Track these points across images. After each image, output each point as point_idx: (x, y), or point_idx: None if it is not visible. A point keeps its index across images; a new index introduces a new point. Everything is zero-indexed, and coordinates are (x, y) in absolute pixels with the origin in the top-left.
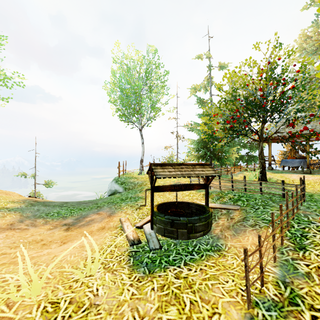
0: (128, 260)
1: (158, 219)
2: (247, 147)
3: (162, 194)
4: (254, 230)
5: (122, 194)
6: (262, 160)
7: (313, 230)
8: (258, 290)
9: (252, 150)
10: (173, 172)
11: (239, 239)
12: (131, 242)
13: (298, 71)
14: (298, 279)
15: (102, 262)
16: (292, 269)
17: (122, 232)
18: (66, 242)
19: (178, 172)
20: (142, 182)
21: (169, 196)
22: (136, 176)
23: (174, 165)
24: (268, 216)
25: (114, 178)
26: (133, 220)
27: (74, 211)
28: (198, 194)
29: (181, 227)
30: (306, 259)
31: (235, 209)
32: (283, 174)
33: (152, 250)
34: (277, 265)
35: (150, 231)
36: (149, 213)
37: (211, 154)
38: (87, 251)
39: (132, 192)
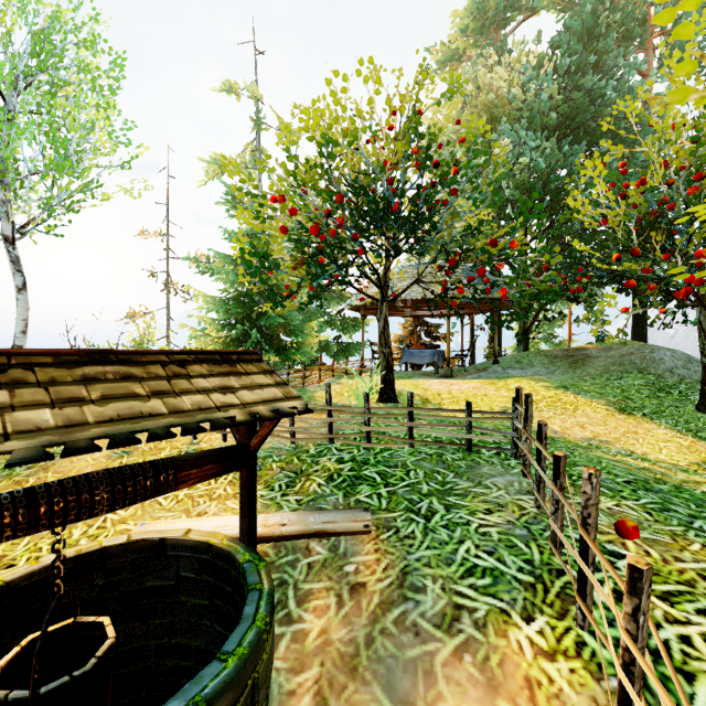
0: None
1: None
2: (336, 324)
3: None
4: (464, 657)
5: None
6: (387, 348)
7: (654, 602)
8: None
9: (346, 331)
10: None
11: None
12: None
13: (463, 139)
14: None
15: None
16: None
17: None
18: None
19: (43, 410)
20: None
21: None
22: None
23: (26, 364)
24: (481, 550)
25: None
26: None
27: None
28: None
29: None
30: None
31: (360, 530)
32: (415, 380)
33: None
34: None
35: None
36: None
37: (262, 335)
38: None
39: None
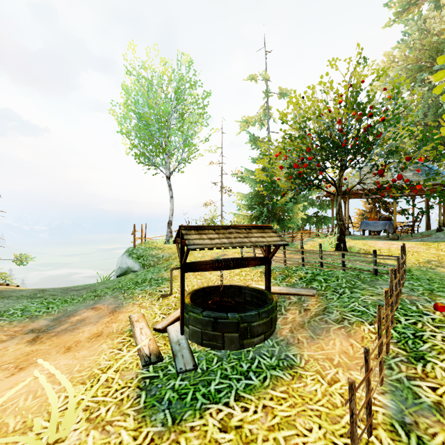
0: (136, 397)
1: (191, 317)
2: (316, 204)
3: (200, 273)
4: (341, 329)
5: (138, 274)
6: (341, 221)
7: (429, 327)
8: (365, 444)
9: (322, 209)
10: (217, 239)
11: (321, 345)
12: (145, 359)
13: (389, 97)
14: (424, 417)
15: (86, 407)
16: (410, 397)
17: (131, 340)
18: (24, 367)
19: (225, 239)
20: (169, 255)
21: (211, 276)
22: (161, 246)
23: (218, 229)
24: (360, 305)
25: (127, 249)
26: (151, 317)
27: (53, 305)
28: (254, 272)
29: (230, 329)
30: (429, 377)
31: (310, 294)
32: (366, 241)
33: (181, 373)
34: (386, 391)
35: (179, 337)
36: (178, 305)
37: (269, 213)
38: (61, 384)
39: (154, 271)
